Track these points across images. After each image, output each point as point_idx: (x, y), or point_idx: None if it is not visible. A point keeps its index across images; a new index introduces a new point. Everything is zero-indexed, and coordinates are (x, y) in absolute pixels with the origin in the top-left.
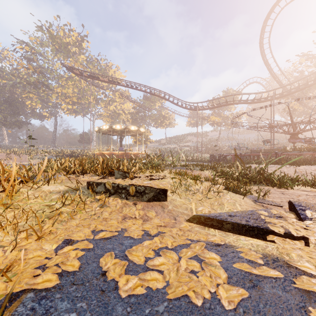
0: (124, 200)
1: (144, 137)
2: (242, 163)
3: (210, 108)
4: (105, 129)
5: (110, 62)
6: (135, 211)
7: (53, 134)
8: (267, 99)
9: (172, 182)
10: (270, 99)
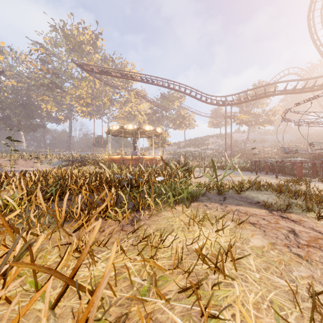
0: None
1: (162, 139)
2: None
3: (242, 102)
4: (116, 129)
5: (125, 61)
6: None
7: (67, 137)
8: None
9: None
10: None
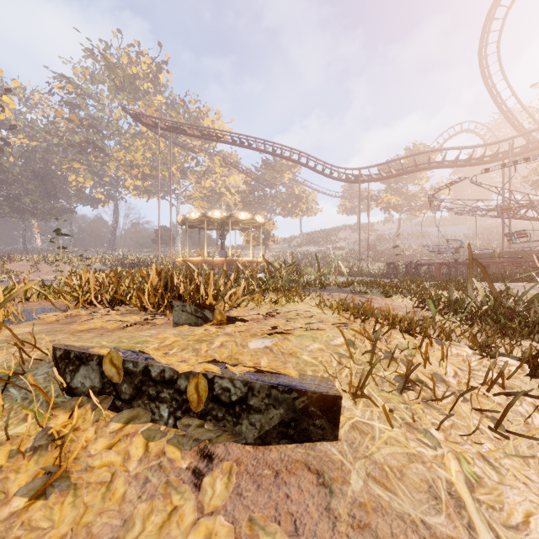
0: (158, 442)
1: (264, 233)
2: (489, 281)
3: (383, 178)
4: (195, 218)
5: (205, 106)
6: (188, 527)
7: (111, 229)
8: (497, 158)
9: (340, 343)
10: (502, 157)
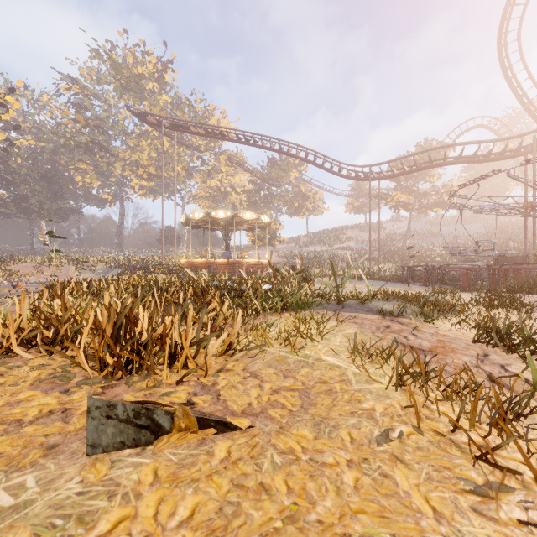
0: None
1: (270, 233)
2: None
3: (395, 176)
4: (198, 218)
5: (211, 105)
6: None
7: (117, 229)
8: (519, 153)
9: None
10: (525, 152)
